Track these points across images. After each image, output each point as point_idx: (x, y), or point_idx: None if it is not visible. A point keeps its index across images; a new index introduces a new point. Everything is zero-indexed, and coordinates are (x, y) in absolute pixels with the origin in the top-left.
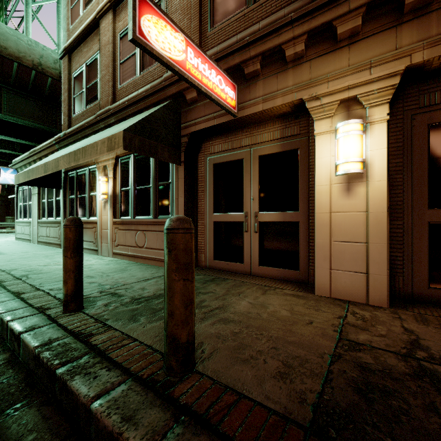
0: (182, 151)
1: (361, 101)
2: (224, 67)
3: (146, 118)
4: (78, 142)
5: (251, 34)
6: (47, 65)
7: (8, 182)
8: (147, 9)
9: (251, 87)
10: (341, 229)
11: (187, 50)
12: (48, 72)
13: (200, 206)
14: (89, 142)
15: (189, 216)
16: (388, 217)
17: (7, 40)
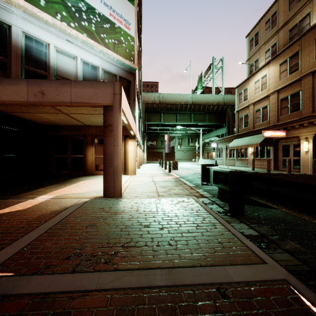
0: (273, 143)
1: (308, 138)
2: (282, 127)
3: (264, 139)
4: (243, 138)
5: (288, 121)
6: (220, 101)
7: (214, 147)
8: (264, 132)
9: (289, 131)
10: (305, 161)
11: (271, 133)
12: (220, 103)
13: (279, 155)
14: (250, 143)
15: (275, 158)
16: (312, 158)
17: (210, 99)
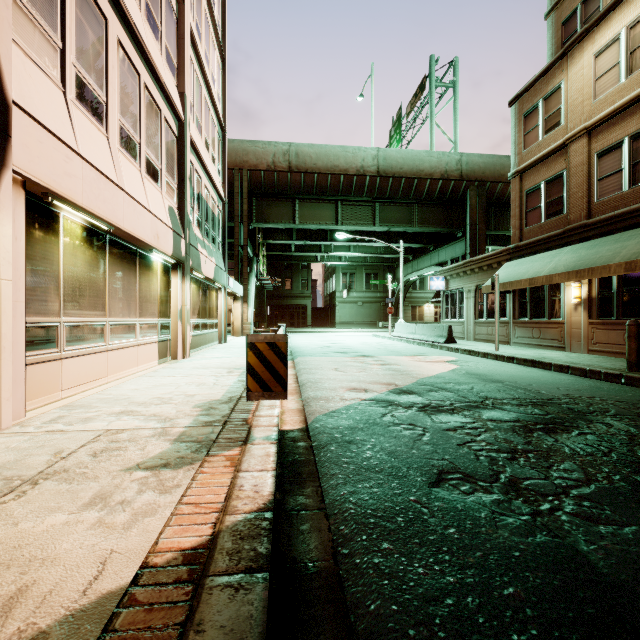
0: None
1: None
2: None
3: None
4: (544, 254)
5: None
6: (451, 170)
7: (439, 289)
8: None
9: None
10: None
11: None
12: (451, 176)
13: None
14: (594, 264)
15: None
16: None
17: (424, 163)
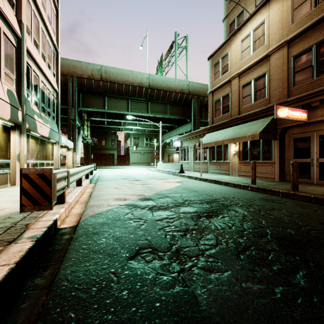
0: (278, 134)
1: None
2: (300, 104)
3: (265, 126)
4: (221, 130)
5: (314, 92)
6: (184, 89)
7: (178, 146)
8: (278, 108)
9: (315, 111)
10: None
11: (288, 111)
12: (185, 91)
13: (286, 156)
14: (240, 135)
15: (281, 160)
16: None
17: (172, 84)
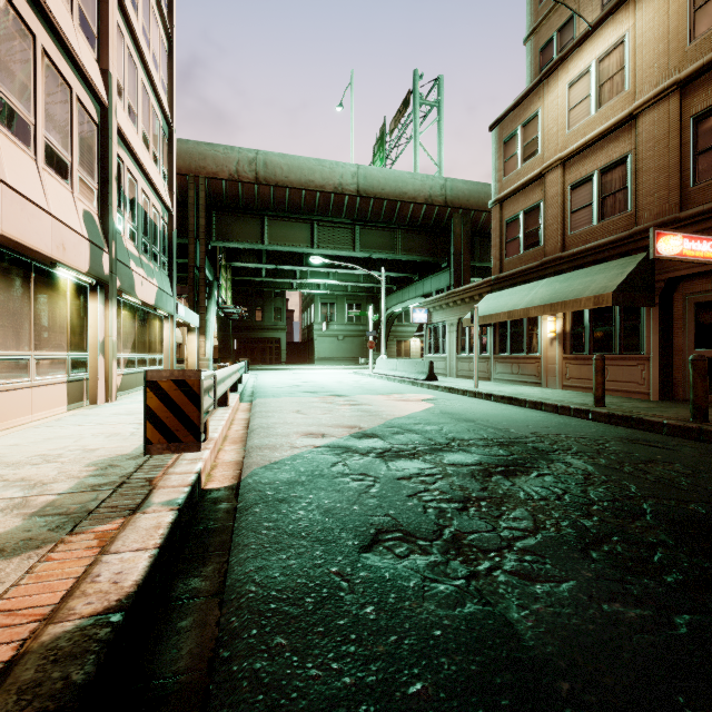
0: (657, 294)
1: None
2: (711, 225)
3: (627, 277)
4: (522, 287)
5: None
6: (435, 195)
7: (422, 322)
8: (660, 236)
9: None
10: None
11: (683, 242)
12: (436, 201)
13: (676, 342)
14: (567, 297)
15: (663, 352)
16: None
17: (407, 185)
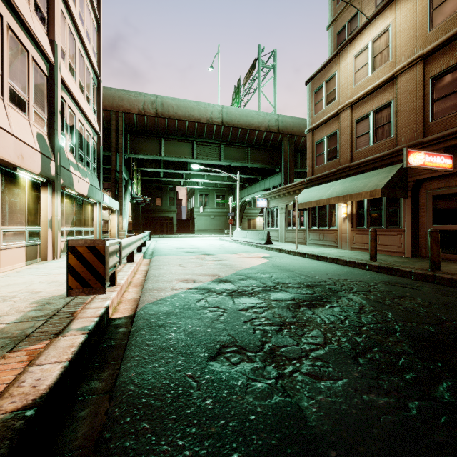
0: (409, 190)
1: None
2: (443, 146)
3: (390, 178)
4: (326, 184)
5: None
6: (272, 125)
7: (263, 206)
8: (410, 153)
9: None
10: None
11: (425, 157)
12: (272, 129)
13: (421, 220)
14: (353, 191)
15: (413, 226)
16: None
17: (254, 119)
